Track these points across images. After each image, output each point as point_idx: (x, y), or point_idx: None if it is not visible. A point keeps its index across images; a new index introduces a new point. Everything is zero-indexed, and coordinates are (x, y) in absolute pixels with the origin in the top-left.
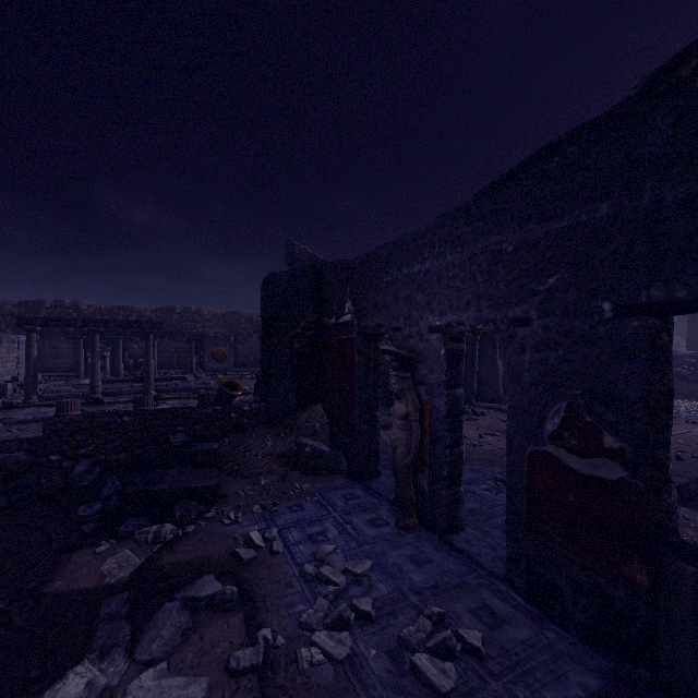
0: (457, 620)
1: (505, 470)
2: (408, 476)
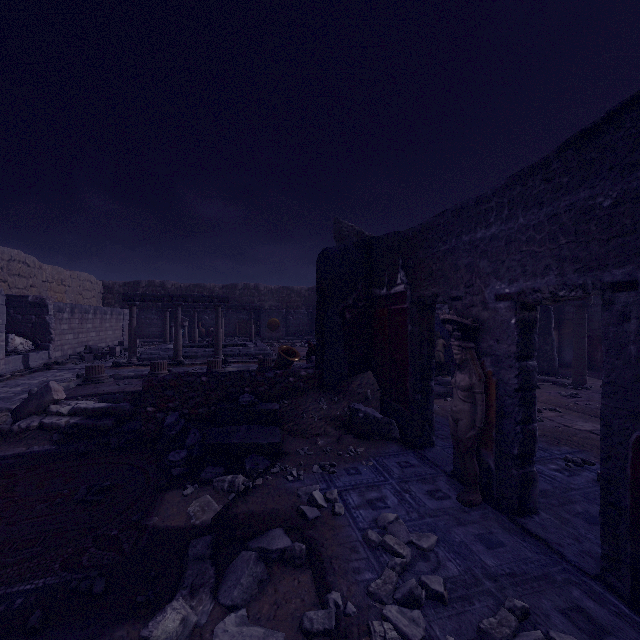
0: (545, 618)
1: (575, 450)
2: (471, 450)
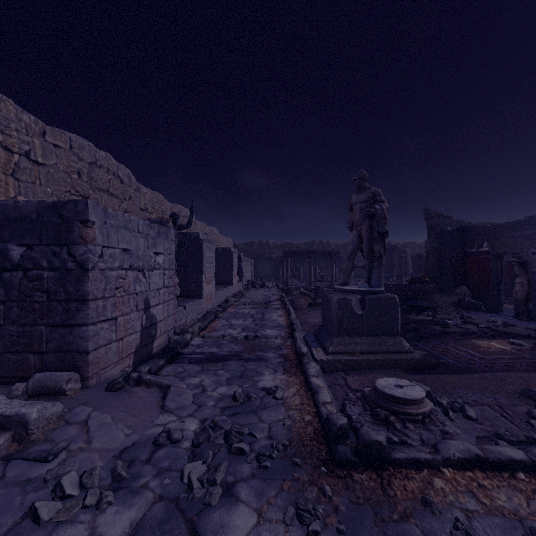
0: None
1: None
2: (522, 302)
